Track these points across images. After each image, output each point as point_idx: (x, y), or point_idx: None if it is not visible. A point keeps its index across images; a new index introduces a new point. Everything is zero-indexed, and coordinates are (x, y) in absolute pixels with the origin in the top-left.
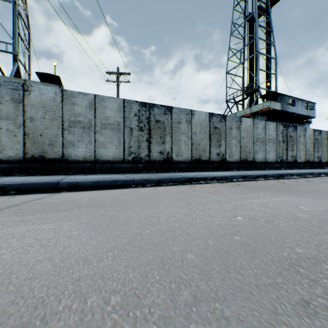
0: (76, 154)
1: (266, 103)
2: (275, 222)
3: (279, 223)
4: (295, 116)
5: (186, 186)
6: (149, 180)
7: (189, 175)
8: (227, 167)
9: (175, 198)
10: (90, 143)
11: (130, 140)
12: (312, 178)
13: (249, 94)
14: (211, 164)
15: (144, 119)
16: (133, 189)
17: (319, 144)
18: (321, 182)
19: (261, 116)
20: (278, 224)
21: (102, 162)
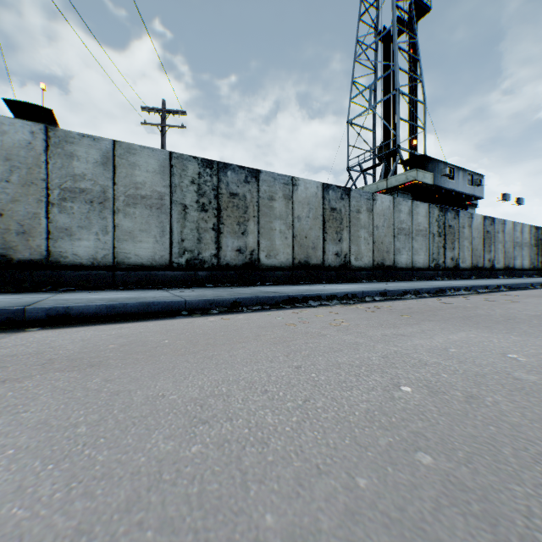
0: (75, 251)
1: (411, 173)
2: (486, 398)
3: (495, 402)
4: (454, 195)
5: (286, 313)
6: (217, 301)
7: (290, 291)
8: (353, 276)
9: (264, 340)
10: (105, 231)
11: (183, 228)
12: (489, 294)
13: (384, 157)
14: (326, 272)
15: (209, 189)
16: (183, 320)
17: (492, 239)
18: (508, 301)
19: (403, 194)
20: (496, 405)
21: (128, 267)
